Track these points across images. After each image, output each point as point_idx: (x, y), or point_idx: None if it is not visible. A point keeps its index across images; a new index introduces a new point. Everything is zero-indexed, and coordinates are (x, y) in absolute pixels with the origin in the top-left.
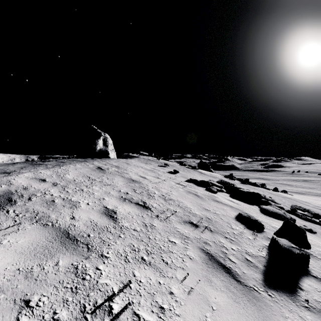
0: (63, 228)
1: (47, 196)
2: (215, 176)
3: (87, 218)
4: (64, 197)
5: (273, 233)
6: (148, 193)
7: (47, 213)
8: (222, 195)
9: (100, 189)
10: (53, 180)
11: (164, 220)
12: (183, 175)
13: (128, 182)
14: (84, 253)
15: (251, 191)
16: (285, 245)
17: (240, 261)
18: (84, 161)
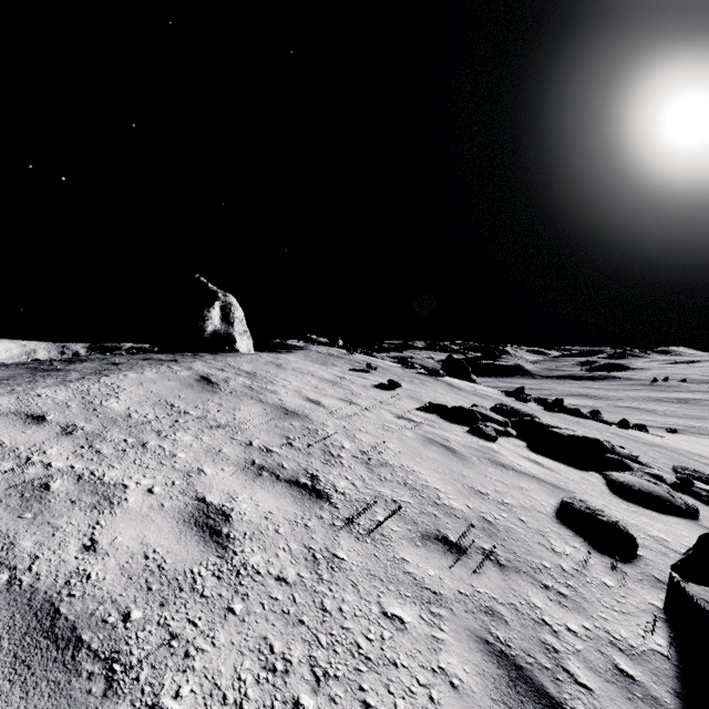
0: (44, 591)
1: (31, 471)
2: (484, 394)
3: (137, 543)
4: (84, 472)
5: (662, 561)
6: (324, 449)
7: (11, 534)
8: (511, 445)
9: (194, 440)
10: (68, 417)
11: (367, 535)
12: (411, 393)
13: (275, 416)
14: (88, 707)
15: (578, 435)
16: (706, 601)
17: (602, 678)
18: (170, 360)
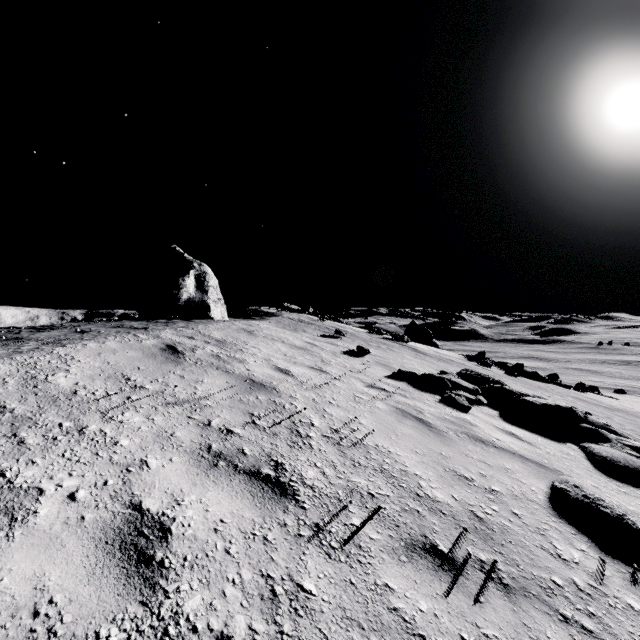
0: None
1: None
2: (448, 359)
3: (28, 588)
4: None
5: None
6: (291, 427)
7: None
8: (484, 415)
9: (144, 421)
10: None
11: (340, 549)
12: (379, 359)
13: (240, 389)
14: None
15: (551, 404)
16: None
17: None
18: (140, 328)
